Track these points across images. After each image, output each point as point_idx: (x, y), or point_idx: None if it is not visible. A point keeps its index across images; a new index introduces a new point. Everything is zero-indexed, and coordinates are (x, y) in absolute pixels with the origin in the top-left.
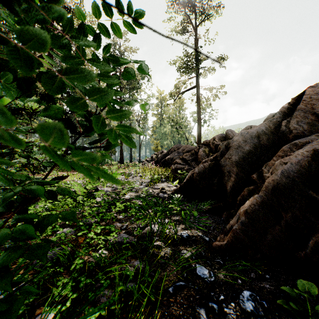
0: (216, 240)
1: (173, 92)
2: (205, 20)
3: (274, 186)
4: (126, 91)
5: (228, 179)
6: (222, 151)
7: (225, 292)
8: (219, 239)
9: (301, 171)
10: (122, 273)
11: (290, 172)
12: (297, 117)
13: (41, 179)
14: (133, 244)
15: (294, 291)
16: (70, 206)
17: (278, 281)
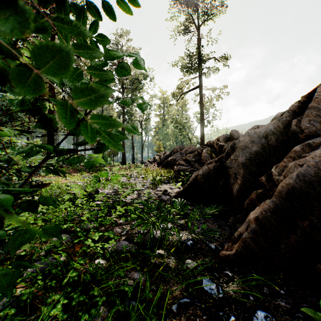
0: (223, 249)
1: (176, 93)
2: (208, 19)
3: (288, 191)
4: (129, 92)
5: (234, 181)
6: (227, 152)
7: (235, 311)
8: (226, 247)
9: (319, 174)
10: (120, 289)
11: (307, 175)
12: (308, 116)
13: (39, 181)
14: (134, 253)
15: (316, 314)
16: (68, 210)
17: (294, 298)
